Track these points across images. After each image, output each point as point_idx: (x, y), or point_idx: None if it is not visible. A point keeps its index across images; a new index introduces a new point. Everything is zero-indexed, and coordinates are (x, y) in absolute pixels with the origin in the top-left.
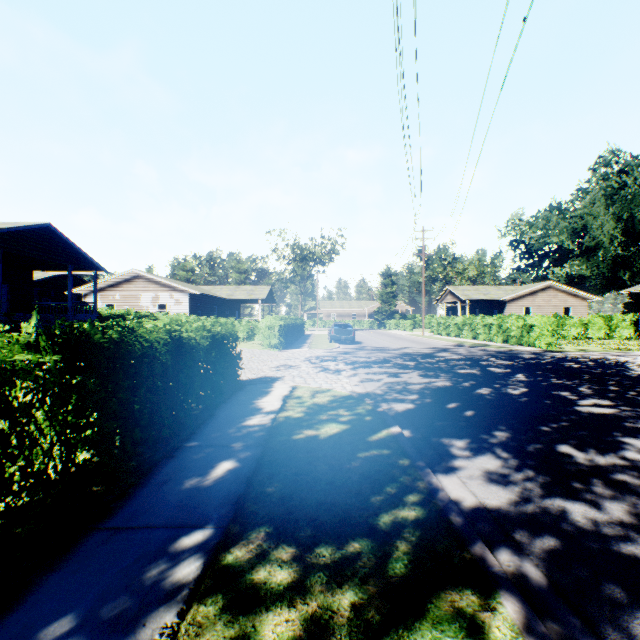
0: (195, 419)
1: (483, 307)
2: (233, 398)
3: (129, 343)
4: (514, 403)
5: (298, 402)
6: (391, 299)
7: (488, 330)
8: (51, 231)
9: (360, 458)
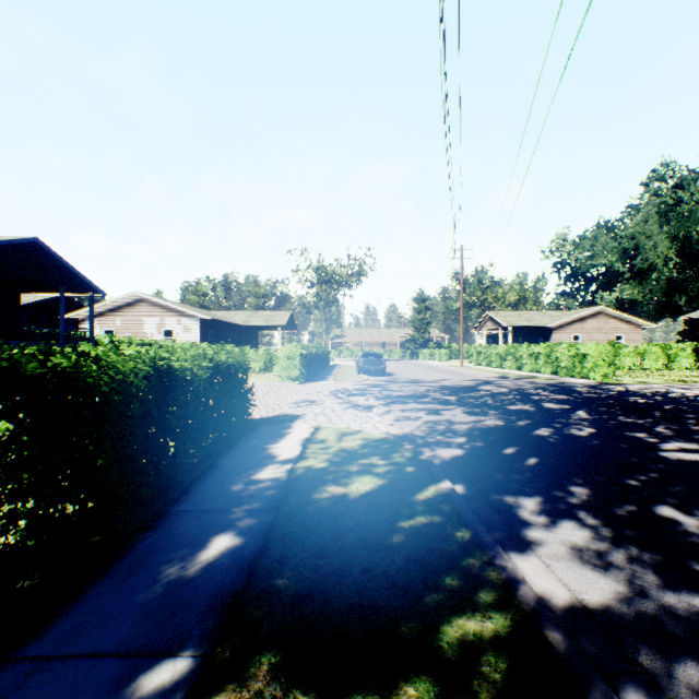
0: (192, 470)
1: (527, 335)
2: (242, 442)
3: (91, 375)
4: (584, 447)
5: (321, 447)
6: (425, 326)
7: (534, 360)
8: (39, 247)
9: (404, 529)
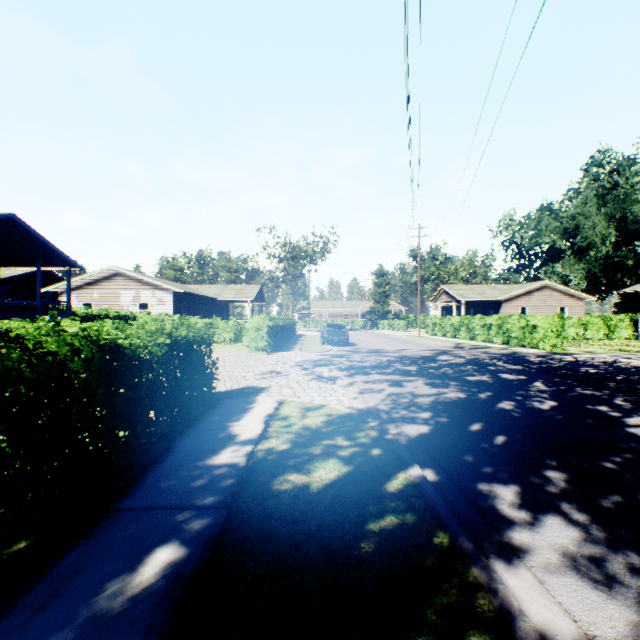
0: (146, 453)
1: (478, 307)
2: (203, 419)
3: (11, 359)
4: (550, 423)
5: (284, 425)
6: (384, 299)
7: (487, 331)
8: (16, 222)
9: (373, 533)
